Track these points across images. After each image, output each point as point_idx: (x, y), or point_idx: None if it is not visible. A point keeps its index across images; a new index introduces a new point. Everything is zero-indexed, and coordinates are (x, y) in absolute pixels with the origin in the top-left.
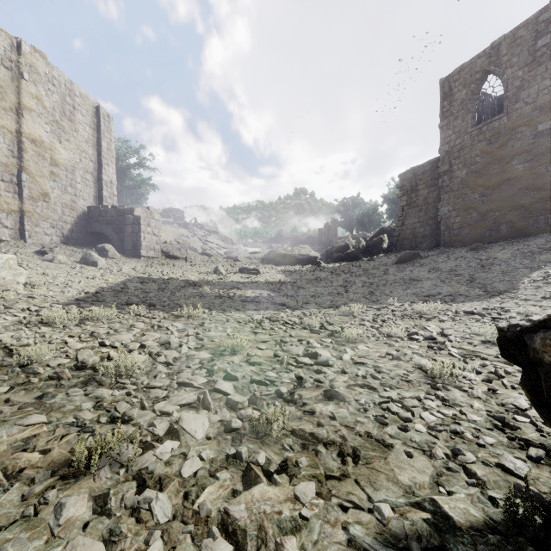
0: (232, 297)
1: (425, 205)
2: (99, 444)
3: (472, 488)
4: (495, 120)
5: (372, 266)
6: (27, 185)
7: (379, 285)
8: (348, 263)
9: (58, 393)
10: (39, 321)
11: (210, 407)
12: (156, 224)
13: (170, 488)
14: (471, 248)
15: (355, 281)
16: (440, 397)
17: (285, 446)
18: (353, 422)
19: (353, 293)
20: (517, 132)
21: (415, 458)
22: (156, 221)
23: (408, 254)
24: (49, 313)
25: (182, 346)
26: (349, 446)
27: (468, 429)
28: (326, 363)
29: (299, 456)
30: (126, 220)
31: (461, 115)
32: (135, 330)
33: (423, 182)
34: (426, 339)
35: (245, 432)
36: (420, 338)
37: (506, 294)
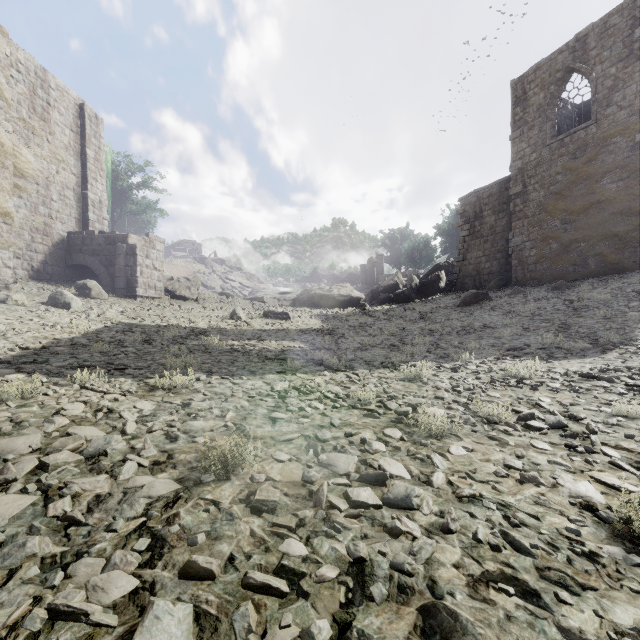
0: (248, 352)
1: (492, 235)
2: None
3: None
4: (581, 130)
5: (429, 309)
6: None
7: (442, 333)
8: (398, 305)
9: None
10: None
11: None
12: (157, 255)
13: None
14: (553, 287)
15: (411, 329)
16: None
17: None
18: None
19: (411, 344)
20: (609, 143)
21: None
22: (157, 252)
23: (474, 294)
24: None
25: (125, 463)
26: None
27: None
28: (407, 504)
29: None
30: (117, 250)
31: (538, 124)
32: (56, 422)
33: (489, 208)
34: (552, 428)
35: None
36: (543, 427)
37: (624, 348)
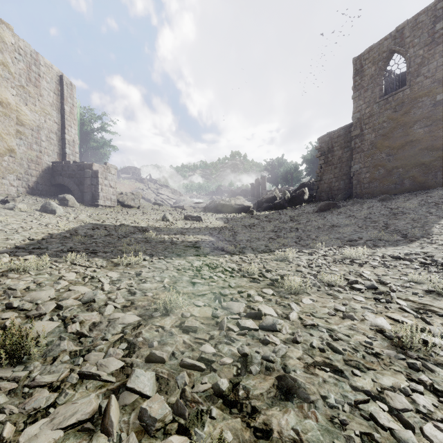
0: (175, 242)
1: (340, 163)
2: None
3: None
4: (399, 92)
5: (296, 214)
6: None
7: (304, 230)
8: (276, 211)
9: None
10: None
11: (111, 431)
12: (112, 177)
13: None
14: (380, 199)
15: (284, 227)
16: (428, 385)
17: None
18: None
19: (283, 237)
20: (419, 101)
21: None
22: (112, 175)
23: (327, 204)
24: None
25: (107, 306)
26: None
27: None
28: (273, 328)
29: None
30: (85, 174)
31: (371, 88)
32: (61, 283)
33: (338, 145)
34: (368, 288)
35: None
36: (362, 288)
37: (423, 240)
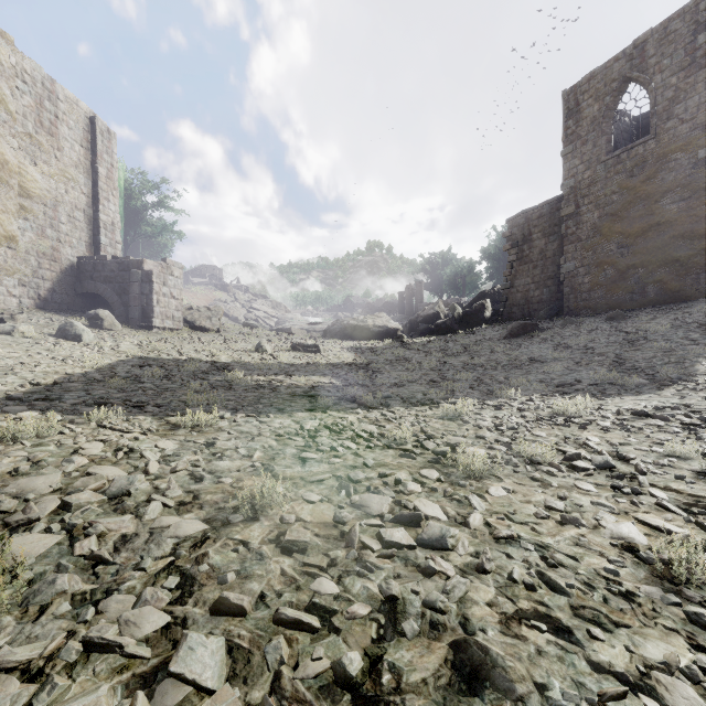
0: (275, 388)
1: (542, 260)
2: None
3: None
4: (639, 145)
5: (473, 341)
6: None
7: (486, 368)
8: (439, 337)
9: None
10: None
11: None
12: (175, 282)
13: None
14: (608, 317)
15: (453, 363)
16: None
17: None
18: None
19: (452, 380)
20: (670, 160)
21: None
22: (175, 279)
23: (522, 325)
24: None
25: (150, 503)
26: None
27: None
28: (442, 544)
29: None
30: (131, 277)
31: (592, 139)
32: (76, 461)
33: (538, 230)
34: (599, 468)
35: None
36: (589, 467)
37: (682, 384)
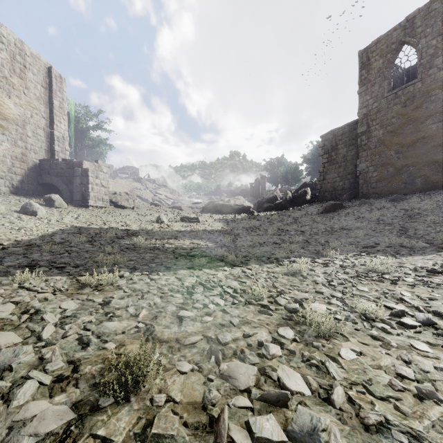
0: (166, 249)
1: (344, 162)
2: None
3: None
4: (410, 85)
5: (300, 215)
6: None
7: (311, 233)
8: (277, 212)
9: None
10: None
11: None
12: (104, 176)
13: None
14: (390, 199)
15: (288, 230)
16: None
17: None
18: None
19: (289, 242)
20: (431, 95)
21: None
22: (104, 174)
23: (333, 204)
24: None
25: (23, 384)
26: None
27: None
28: (315, 441)
29: None
30: (74, 172)
31: (378, 82)
32: None
33: (342, 142)
34: (423, 325)
35: None
36: (416, 324)
37: None
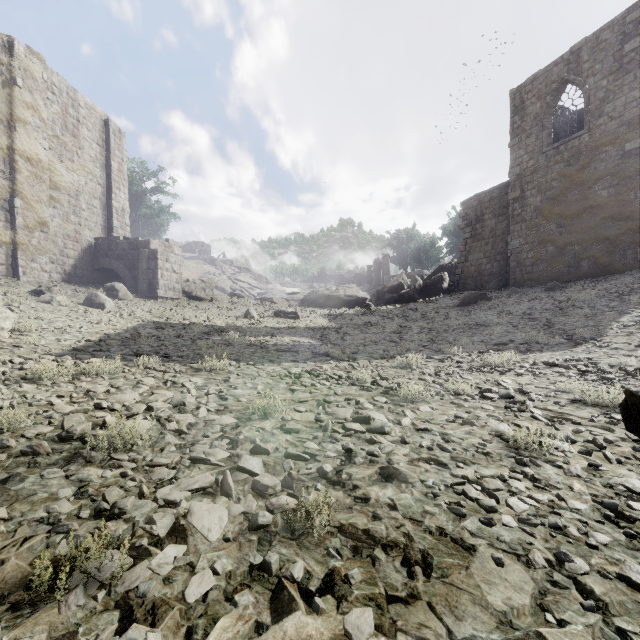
0: (265, 346)
1: (493, 237)
2: (72, 553)
3: (590, 614)
4: (575, 138)
5: (431, 309)
6: (21, 212)
7: (439, 331)
8: (402, 305)
9: (29, 475)
10: (21, 377)
11: (231, 493)
12: (176, 259)
13: (167, 621)
14: (547, 288)
15: (412, 327)
16: (529, 475)
17: (330, 551)
18: (420, 512)
19: (409, 340)
20: (601, 151)
21: (507, 567)
22: (176, 256)
23: (473, 295)
24: (36, 367)
25: (200, 408)
26: (417, 549)
27: (572, 521)
28: (381, 430)
29: (349, 566)
30: (140, 255)
31: (535, 132)
32: (143, 387)
33: (489, 211)
34: (502, 398)
35: (277, 530)
36: (495, 397)
37: (592, 342)
